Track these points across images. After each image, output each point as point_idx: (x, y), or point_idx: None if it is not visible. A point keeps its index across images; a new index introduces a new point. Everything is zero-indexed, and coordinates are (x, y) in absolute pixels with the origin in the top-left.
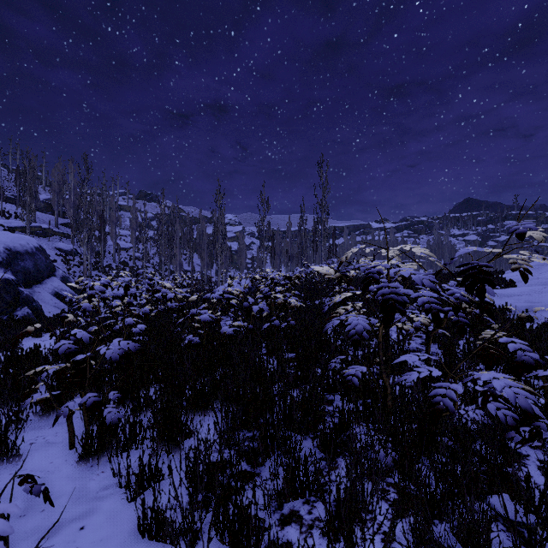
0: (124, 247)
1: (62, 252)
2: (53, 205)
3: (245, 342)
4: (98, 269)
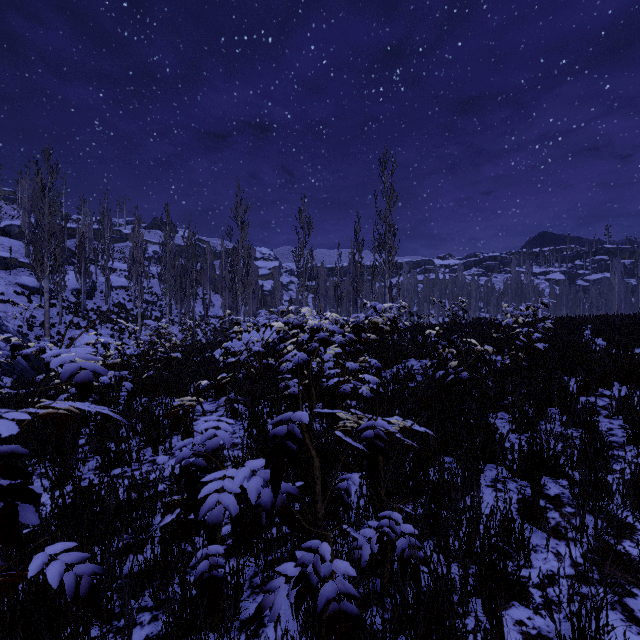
0: (123, 285)
1: (27, 289)
2: (23, 228)
3: (182, 634)
4: (77, 313)
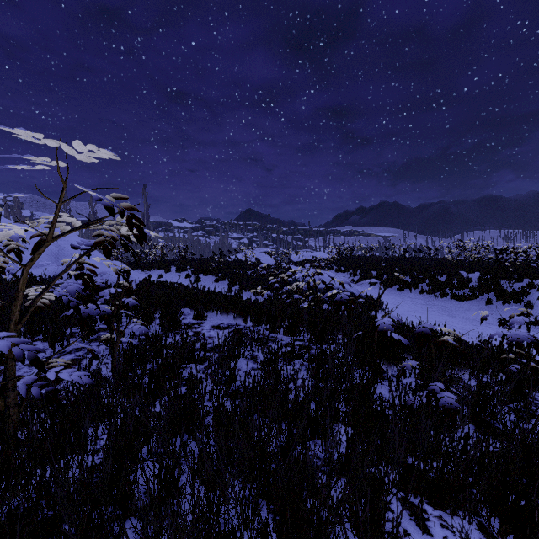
0: None
1: None
2: None
3: None
4: None
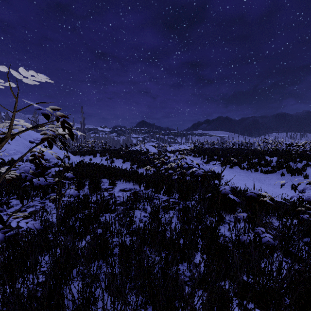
0: None
1: None
2: None
3: None
4: None
